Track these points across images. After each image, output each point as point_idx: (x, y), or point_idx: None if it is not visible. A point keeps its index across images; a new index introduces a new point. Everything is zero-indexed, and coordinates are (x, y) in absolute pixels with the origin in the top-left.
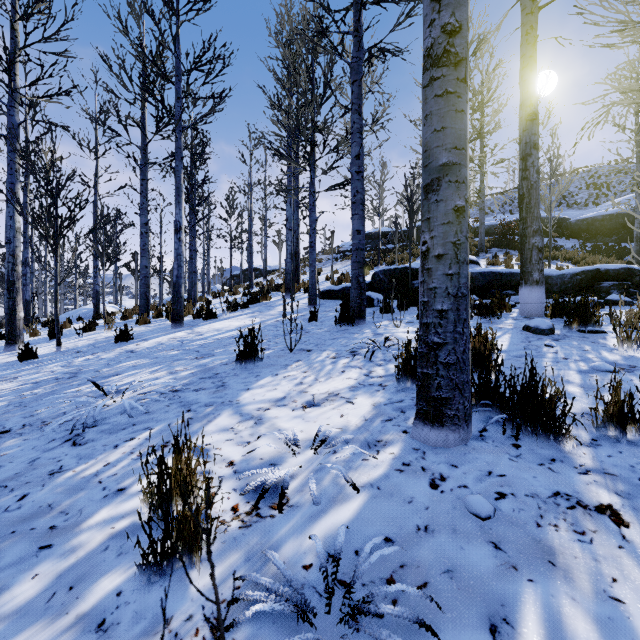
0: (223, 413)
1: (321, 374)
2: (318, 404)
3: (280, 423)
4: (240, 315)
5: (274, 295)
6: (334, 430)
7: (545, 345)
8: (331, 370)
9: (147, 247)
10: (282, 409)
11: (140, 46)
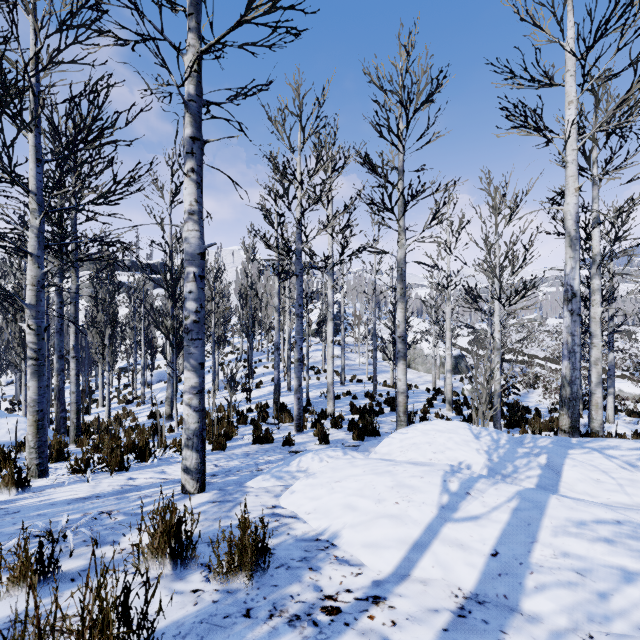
0: None
1: None
2: None
3: None
4: None
5: None
6: None
7: None
8: None
9: None
10: None
11: None
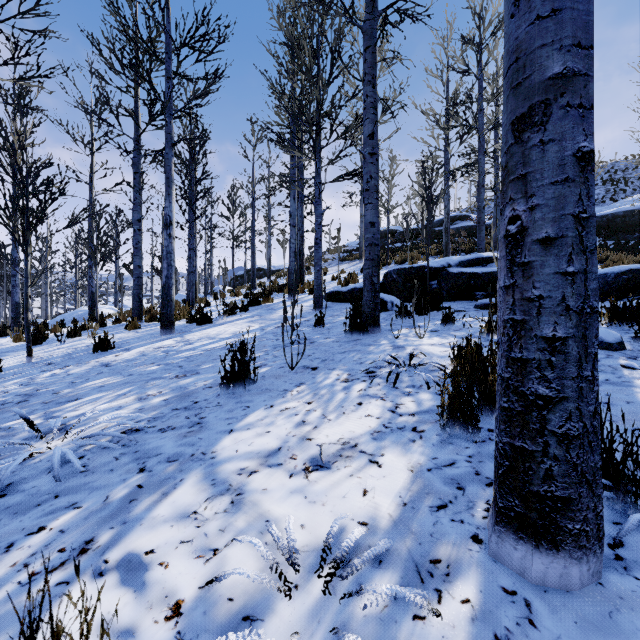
0: (188, 478)
1: (330, 407)
2: (327, 465)
3: (269, 504)
4: (238, 319)
5: (277, 296)
6: (356, 536)
7: (623, 366)
8: (343, 401)
9: (140, 245)
10: (274, 473)
11: (124, 18)
